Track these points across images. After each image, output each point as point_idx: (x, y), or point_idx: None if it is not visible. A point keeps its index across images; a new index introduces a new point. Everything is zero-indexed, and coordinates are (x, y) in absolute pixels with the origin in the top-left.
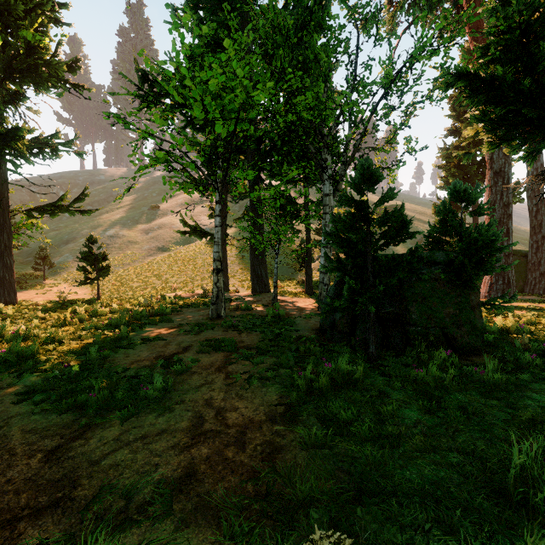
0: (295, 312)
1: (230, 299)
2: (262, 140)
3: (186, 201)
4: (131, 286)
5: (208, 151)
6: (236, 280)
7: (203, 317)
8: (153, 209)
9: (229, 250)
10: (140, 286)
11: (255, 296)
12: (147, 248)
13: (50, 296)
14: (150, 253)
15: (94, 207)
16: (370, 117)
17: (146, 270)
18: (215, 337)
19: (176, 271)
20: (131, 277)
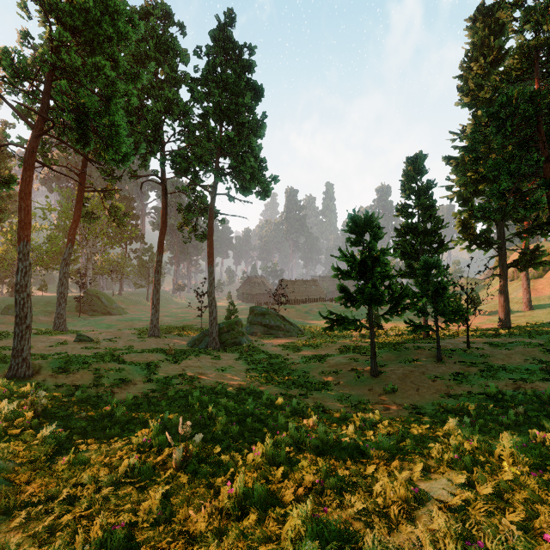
0: (7, 296)
1: None
2: None
3: None
4: None
5: None
6: None
7: None
8: None
9: None
10: None
11: None
12: None
13: None
14: None
15: None
16: None
17: None
18: None
19: None
20: None
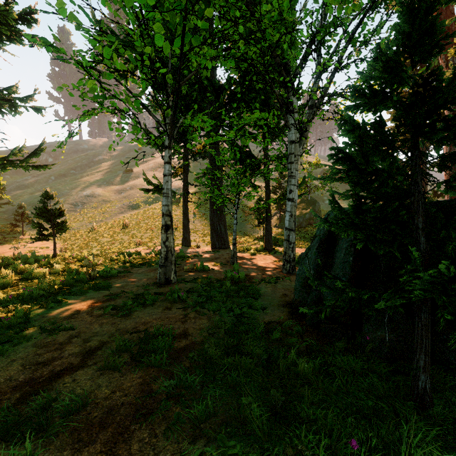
0: (256, 274)
1: (187, 256)
2: (221, 92)
3: (156, 165)
4: (100, 241)
5: (148, 74)
6: (197, 235)
7: (151, 281)
8: (127, 172)
9: (192, 208)
10: (108, 241)
11: (214, 253)
12: (119, 206)
13: (22, 251)
14: (121, 210)
15: (77, 171)
16: (347, 46)
17: (116, 226)
18: (148, 323)
19: (143, 227)
20: (101, 232)
